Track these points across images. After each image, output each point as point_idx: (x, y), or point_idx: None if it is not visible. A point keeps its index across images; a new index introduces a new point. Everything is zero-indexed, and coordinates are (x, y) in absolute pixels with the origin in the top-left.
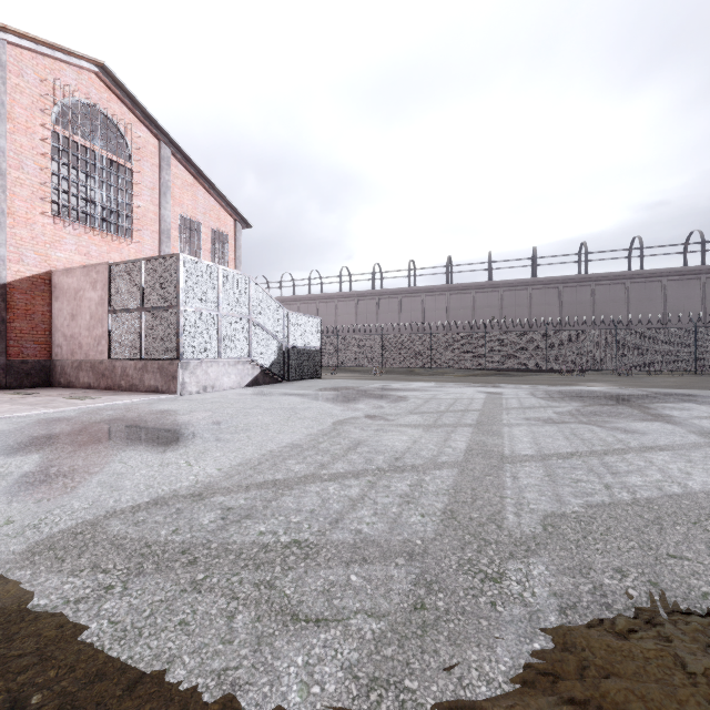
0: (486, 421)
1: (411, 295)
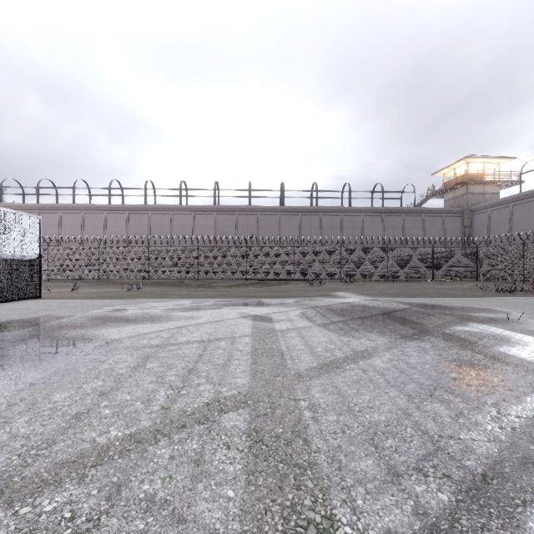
0: None
1: (182, 212)
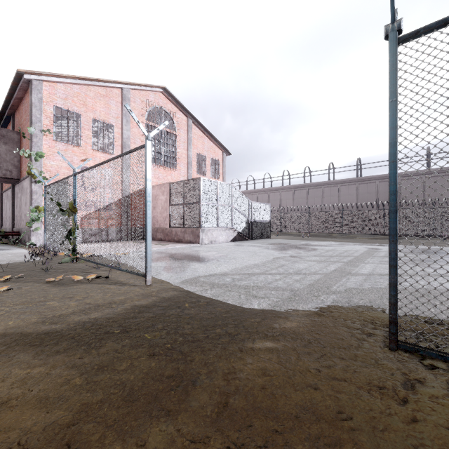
0: (355, 261)
1: (330, 186)
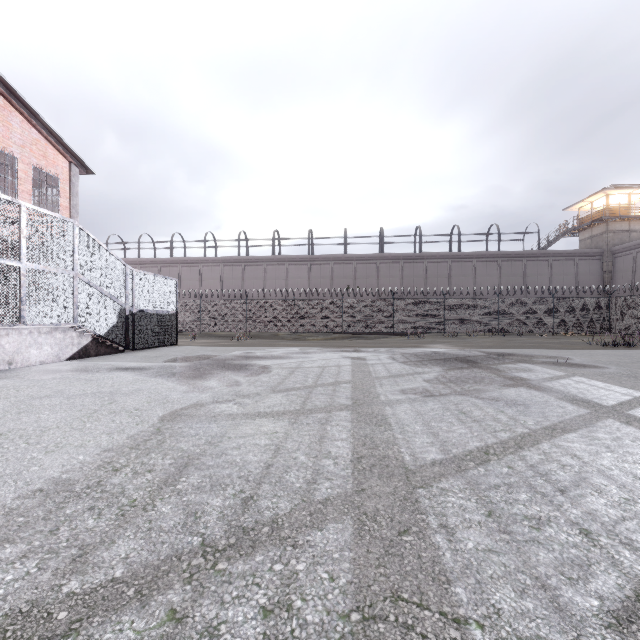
0: (362, 398)
1: (275, 263)
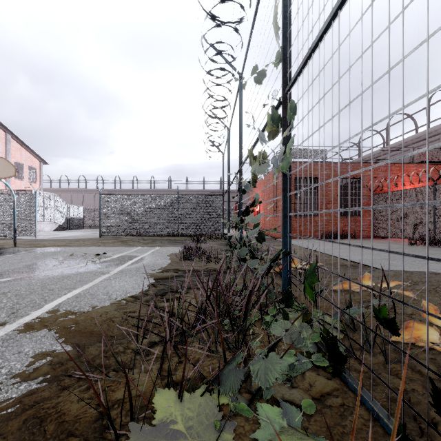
0: None
1: (134, 192)
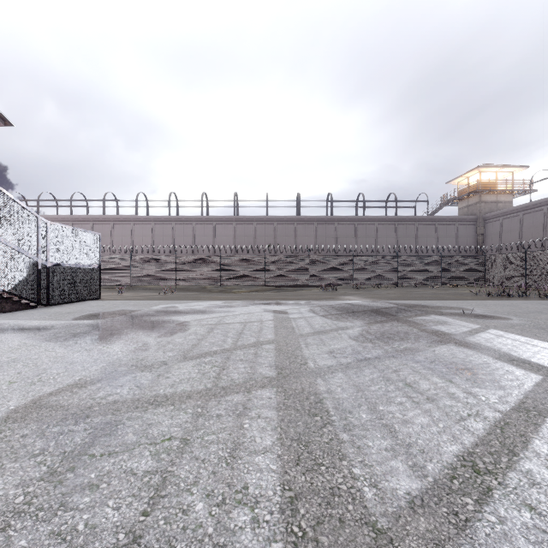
0: (288, 365)
1: (203, 223)
